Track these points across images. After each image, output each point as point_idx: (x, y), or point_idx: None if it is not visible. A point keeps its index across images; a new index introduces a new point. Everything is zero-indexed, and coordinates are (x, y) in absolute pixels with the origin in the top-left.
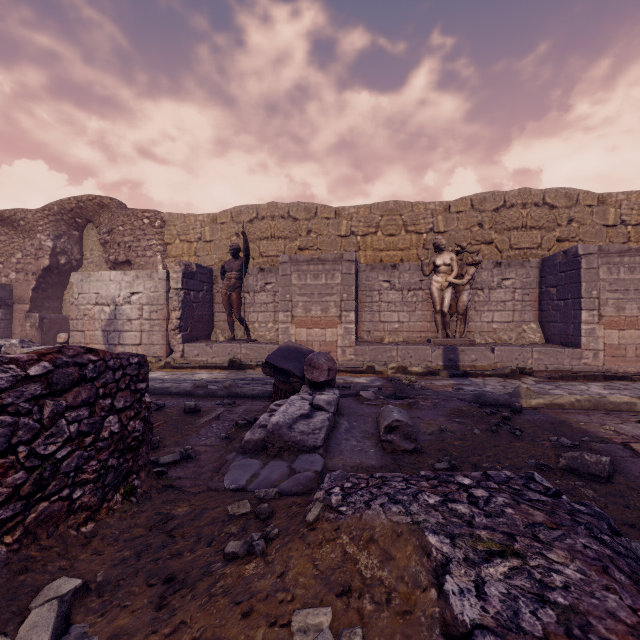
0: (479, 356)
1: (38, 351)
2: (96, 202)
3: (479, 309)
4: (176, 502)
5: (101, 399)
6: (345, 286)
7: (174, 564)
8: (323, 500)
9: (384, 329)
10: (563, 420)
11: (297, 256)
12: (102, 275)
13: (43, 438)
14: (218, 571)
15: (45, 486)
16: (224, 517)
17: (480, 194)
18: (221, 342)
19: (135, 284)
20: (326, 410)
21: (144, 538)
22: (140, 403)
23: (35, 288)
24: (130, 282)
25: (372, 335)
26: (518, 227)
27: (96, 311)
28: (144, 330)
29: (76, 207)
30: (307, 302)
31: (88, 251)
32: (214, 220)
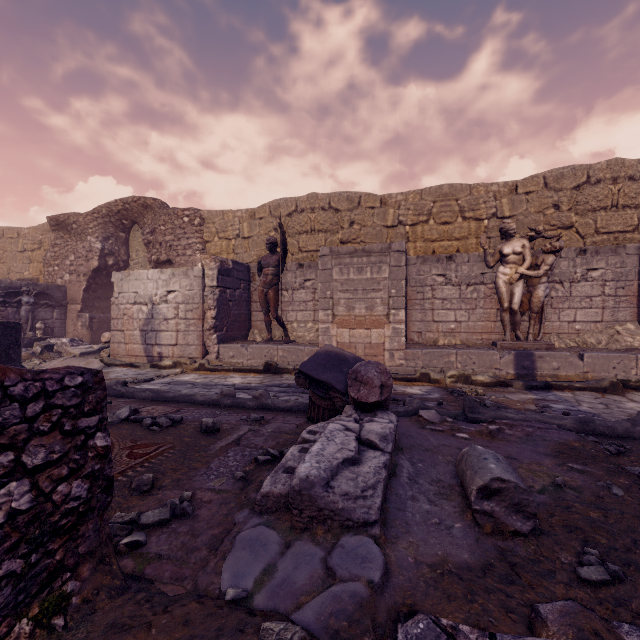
0: (562, 364)
1: None
2: (140, 203)
3: (557, 306)
4: (130, 628)
5: None
6: (393, 280)
7: None
8: None
9: (438, 330)
10: None
11: (338, 248)
12: (140, 274)
13: None
14: None
15: None
16: None
17: (556, 170)
18: (257, 343)
19: (171, 282)
20: (380, 449)
21: None
22: (83, 450)
23: (86, 289)
24: (166, 280)
25: (424, 336)
26: (606, 207)
27: (135, 310)
28: (180, 330)
29: (122, 209)
30: (350, 299)
31: (134, 252)
32: (252, 215)
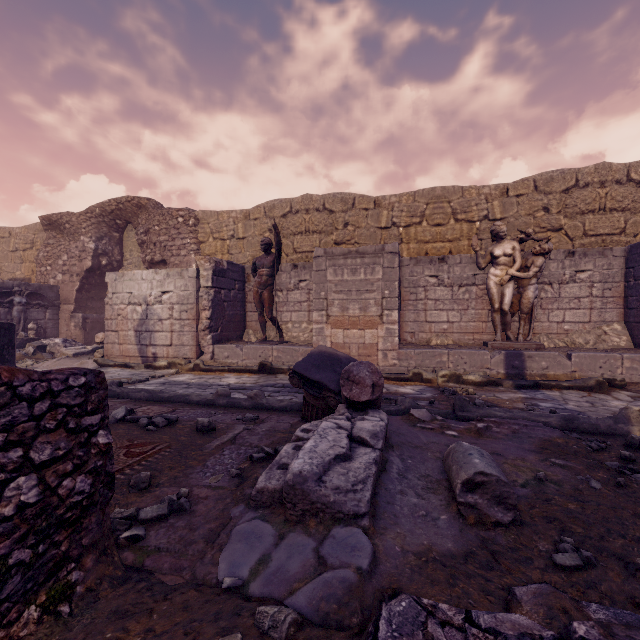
0: (551, 363)
1: None
2: (134, 203)
3: (546, 307)
4: (132, 614)
5: None
6: (387, 281)
7: None
8: None
9: (430, 330)
10: None
11: (333, 249)
12: (135, 274)
13: None
14: None
15: None
16: None
17: (546, 173)
18: (252, 343)
19: (166, 283)
20: (371, 445)
21: None
22: (87, 447)
23: (79, 289)
24: (161, 281)
25: (417, 337)
26: (594, 210)
27: (129, 311)
28: (174, 330)
29: (116, 209)
30: (344, 300)
31: (128, 252)
32: (247, 216)
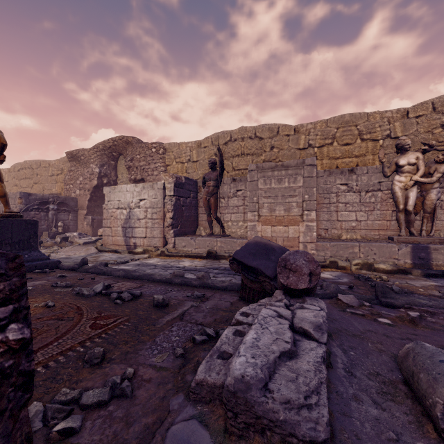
0: None
1: None
2: (124, 140)
3: None
4: None
5: None
6: (306, 188)
7: None
8: None
9: (341, 227)
10: None
11: (263, 164)
12: (122, 187)
13: None
14: None
15: None
16: None
17: (443, 96)
18: (202, 236)
19: (142, 193)
20: (315, 339)
21: None
22: None
23: (89, 199)
24: (139, 192)
25: (329, 232)
26: None
27: (118, 213)
28: (148, 227)
29: (112, 145)
30: (271, 203)
31: (120, 174)
32: (199, 145)
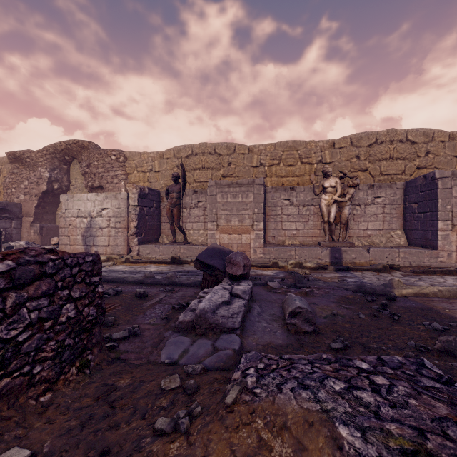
0: (358, 255)
1: (5, 252)
2: (79, 144)
3: (357, 220)
4: (121, 374)
5: (59, 291)
6: (256, 203)
7: (112, 435)
8: (240, 383)
9: (285, 235)
10: (431, 307)
11: (221, 181)
12: (82, 196)
13: (5, 325)
14: (147, 447)
15: (7, 365)
16: (157, 390)
17: (357, 134)
18: (166, 244)
19: (105, 202)
20: (242, 298)
21: (91, 408)
22: (94, 293)
23: (37, 206)
24: (101, 201)
25: (276, 239)
26: (387, 158)
27: (77, 222)
28: (111, 235)
29: (65, 148)
30: (228, 215)
31: (73, 179)
32: (161, 156)
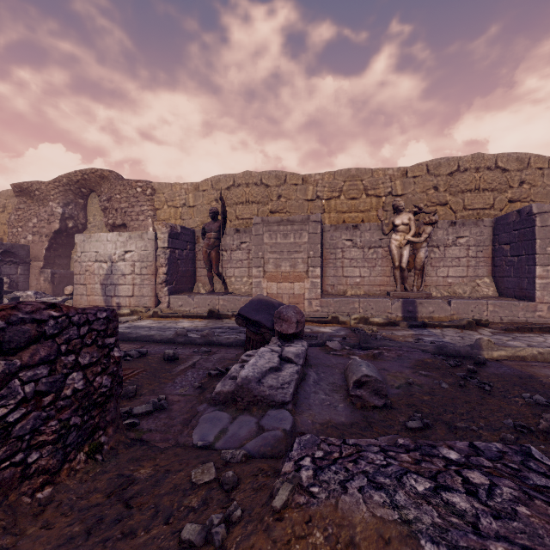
0: (436, 308)
1: None
2: (98, 174)
3: (435, 265)
4: (142, 460)
5: (63, 356)
6: (311, 244)
7: (126, 546)
8: (292, 479)
9: (347, 283)
10: (530, 374)
11: (268, 218)
12: (101, 236)
13: None
14: None
15: None
16: (187, 484)
17: (435, 160)
18: (202, 294)
19: (128, 244)
20: (295, 362)
21: (101, 507)
22: (108, 358)
23: (48, 248)
24: (124, 242)
25: (336, 288)
26: (471, 189)
27: (96, 267)
28: (136, 284)
29: (81, 179)
30: (277, 259)
31: (91, 216)
32: (197, 188)
